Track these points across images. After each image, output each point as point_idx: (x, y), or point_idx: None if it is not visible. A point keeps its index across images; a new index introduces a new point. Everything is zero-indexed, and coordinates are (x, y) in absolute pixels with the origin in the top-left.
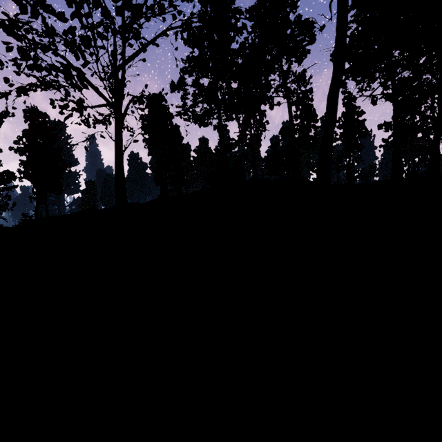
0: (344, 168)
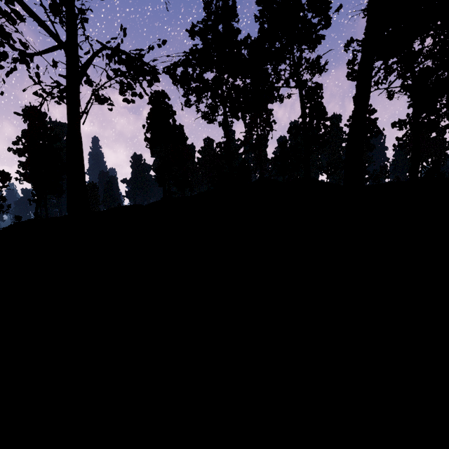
0: None
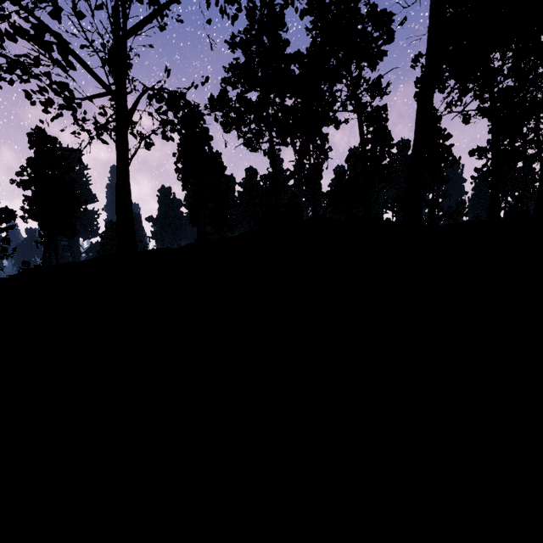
0: (428, 204)
